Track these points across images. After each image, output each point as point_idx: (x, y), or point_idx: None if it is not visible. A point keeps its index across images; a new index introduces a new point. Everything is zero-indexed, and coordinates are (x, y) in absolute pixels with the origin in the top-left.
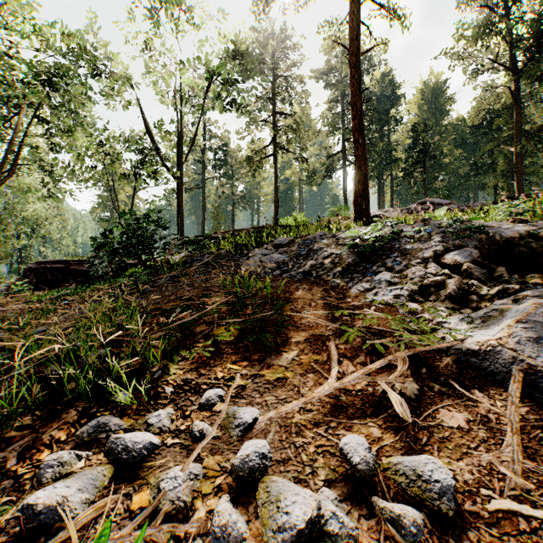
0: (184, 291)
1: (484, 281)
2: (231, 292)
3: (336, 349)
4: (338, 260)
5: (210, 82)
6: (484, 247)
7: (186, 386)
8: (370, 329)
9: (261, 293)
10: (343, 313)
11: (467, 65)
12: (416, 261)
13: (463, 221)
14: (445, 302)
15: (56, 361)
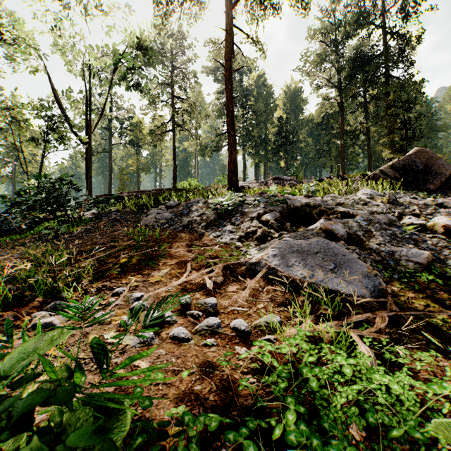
0: (97, 239)
1: (278, 230)
2: (132, 239)
3: (190, 266)
4: (206, 217)
5: (117, 68)
6: (284, 211)
7: (104, 288)
8: (211, 256)
9: (153, 239)
10: (200, 249)
11: (312, 81)
12: (247, 219)
13: (276, 196)
14: (255, 241)
15: (9, 283)
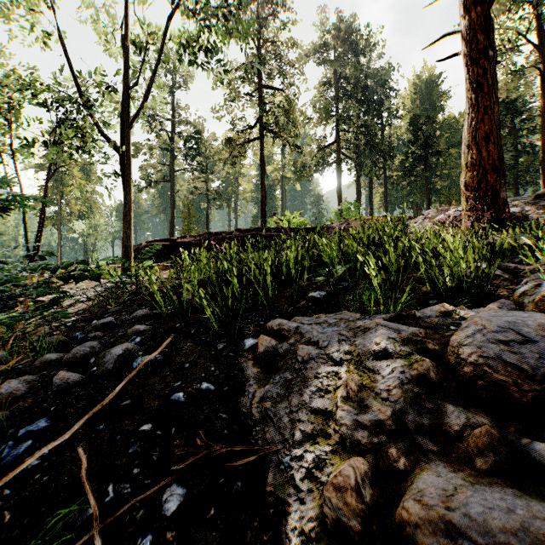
0: None
1: None
2: None
3: None
4: None
5: (173, 4)
6: None
7: None
8: None
9: None
10: None
11: None
12: None
13: None
14: None
15: None
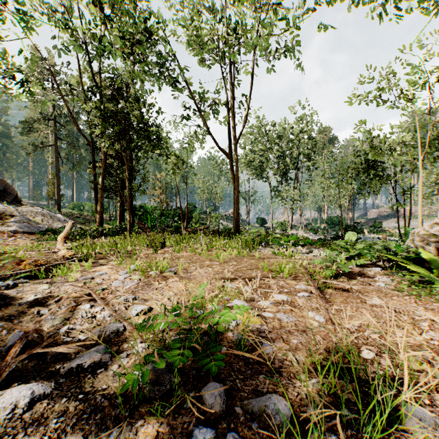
0: None
1: None
2: None
3: None
4: None
5: None
6: None
7: None
8: None
9: None
10: None
11: None
12: None
13: None
14: None
15: None
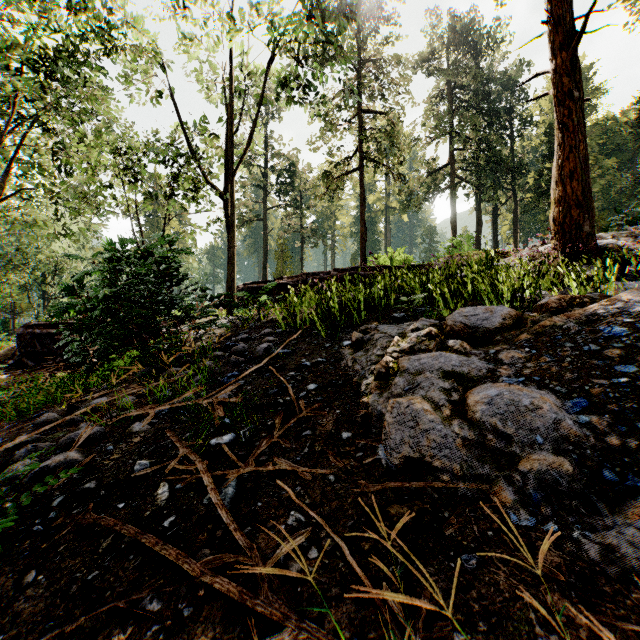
0: None
1: None
2: None
3: None
4: None
5: (273, 52)
6: None
7: None
8: None
9: None
10: None
11: None
12: None
13: None
14: None
15: None
